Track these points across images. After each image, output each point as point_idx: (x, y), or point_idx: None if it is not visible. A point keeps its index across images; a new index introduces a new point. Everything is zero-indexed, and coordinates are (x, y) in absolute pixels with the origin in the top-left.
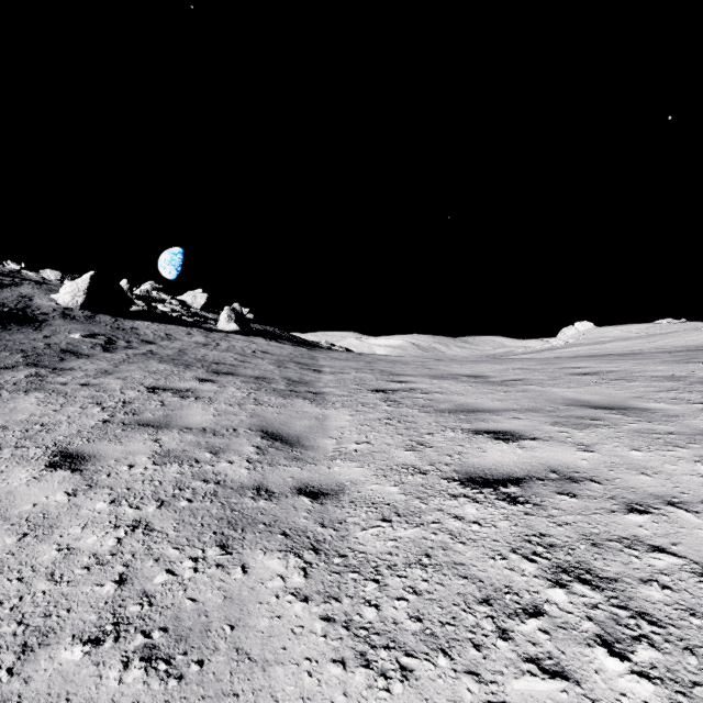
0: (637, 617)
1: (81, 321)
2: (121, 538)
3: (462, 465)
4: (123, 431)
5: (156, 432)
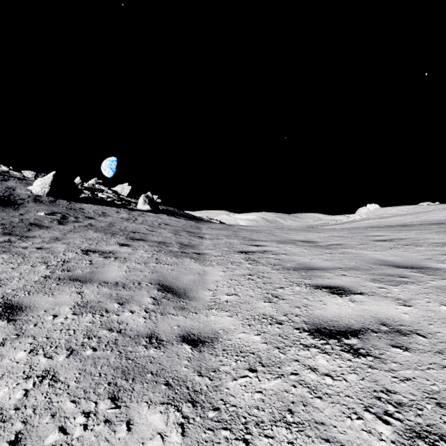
0: None
1: (46, 204)
2: (28, 390)
3: (309, 316)
4: (57, 285)
5: (81, 285)
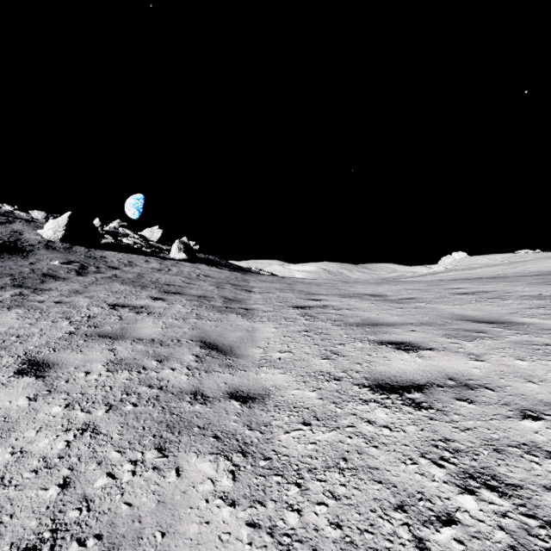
0: (547, 527)
1: (61, 251)
2: (70, 441)
3: (371, 372)
4: (85, 341)
5: (112, 342)
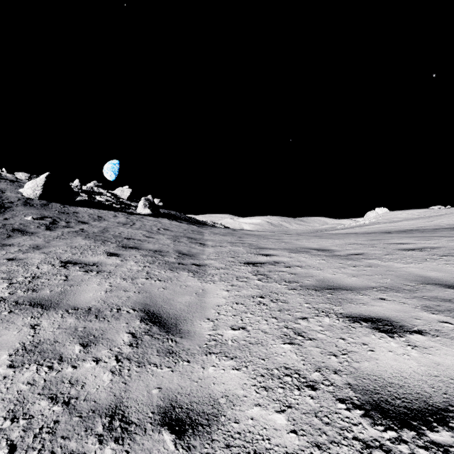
0: None
1: (37, 207)
2: None
3: (355, 373)
4: (9, 313)
5: (41, 314)
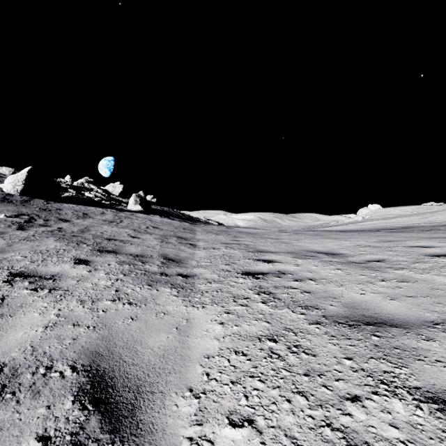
0: None
1: (17, 204)
2: None
3: None
4: None
5: None
